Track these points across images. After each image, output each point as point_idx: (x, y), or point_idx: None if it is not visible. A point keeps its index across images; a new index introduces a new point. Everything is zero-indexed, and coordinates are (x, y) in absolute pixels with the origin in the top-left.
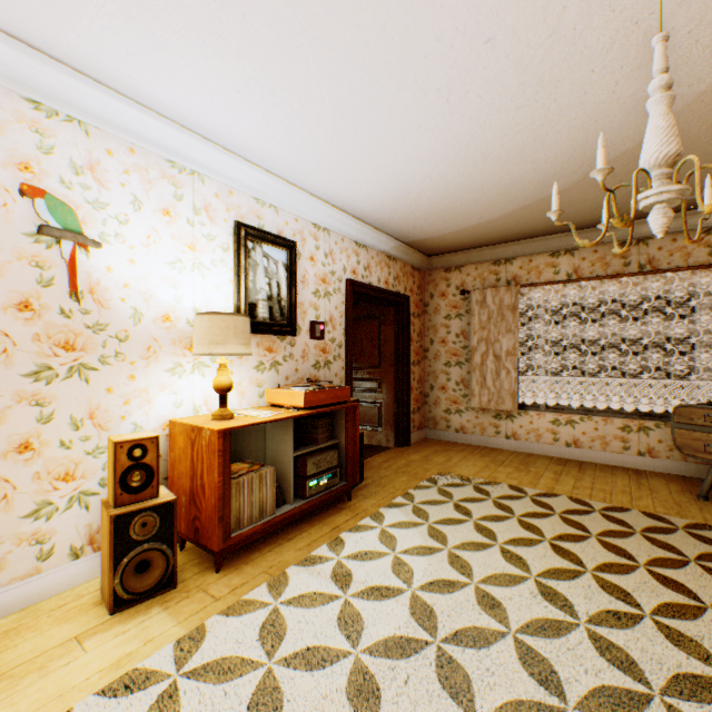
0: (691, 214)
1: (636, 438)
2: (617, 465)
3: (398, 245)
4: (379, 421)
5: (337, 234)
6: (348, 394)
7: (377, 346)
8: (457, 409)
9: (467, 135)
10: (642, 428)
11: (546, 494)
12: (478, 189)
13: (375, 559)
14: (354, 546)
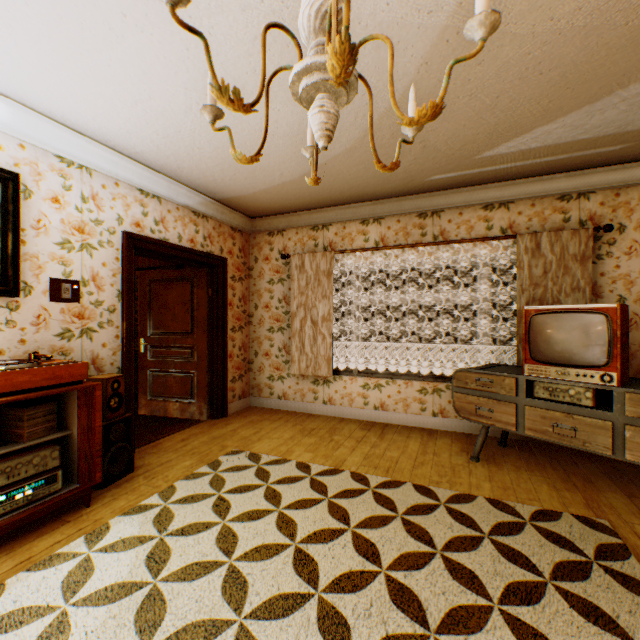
0: (473, 189)
1: (432, 400)
2: (417, 426)
3: (208, 201)
4: (193, 392)
5: (107, 175)
6: (85, 371)
7: (190, 311)
8: (280, 376)
9: (201, 44)
10: (436, 390)
11: (333, 470)
12: (260, 135)
13: (28, 623)
14: (15, 600)
